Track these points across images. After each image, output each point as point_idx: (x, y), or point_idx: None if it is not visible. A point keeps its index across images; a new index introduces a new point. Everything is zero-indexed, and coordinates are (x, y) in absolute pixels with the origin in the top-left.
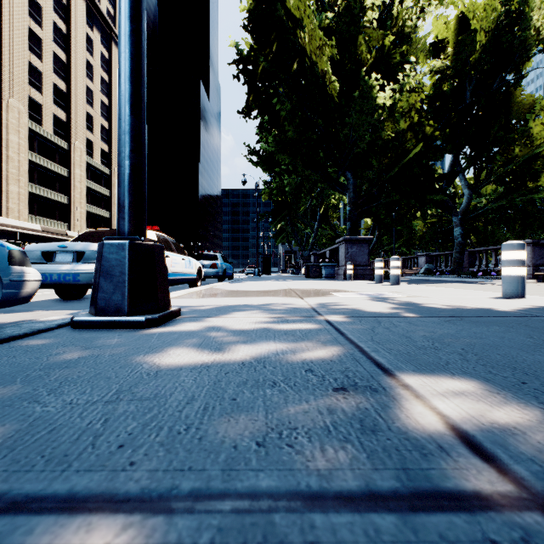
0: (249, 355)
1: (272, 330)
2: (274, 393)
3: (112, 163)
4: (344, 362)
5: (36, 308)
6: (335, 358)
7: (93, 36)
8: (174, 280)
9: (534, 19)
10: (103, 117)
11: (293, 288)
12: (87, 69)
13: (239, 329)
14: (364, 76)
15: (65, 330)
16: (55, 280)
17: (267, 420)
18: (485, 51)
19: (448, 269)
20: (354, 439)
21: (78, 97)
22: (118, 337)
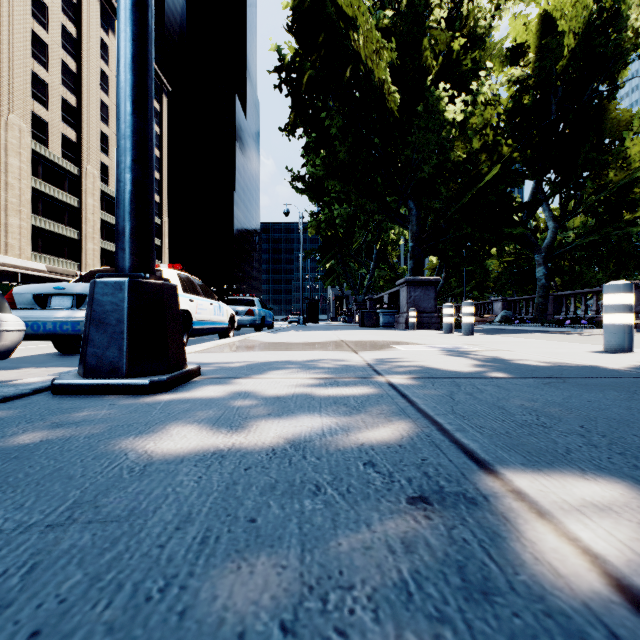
0: (283, 437)
1: (317, 397)
2: (316, 508)
3: None
4: (419, 449)
5: (26, 365)
6: (405, 441)
7: (109, 41)
8: (200, 330)
9: (632, 19)
10: None
11: (345, 340)
12: (101, 80)
13: (273, 395)
14: (429, 86)
15: (42, 397)
16: (50, 329)
17: (302, 566)
18: (574, 57)
19: (529, 317)
20: (454, 613)
21: (91, 113)
22: (109, 407)
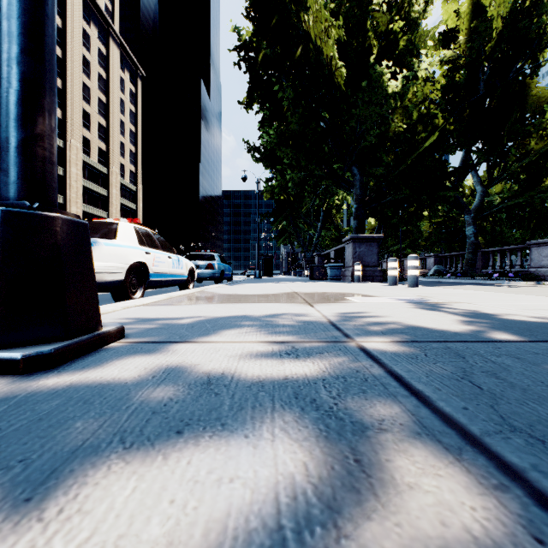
0: (177, 547)
1: (268, 380)
2: None
3: (110, 162)
4: None
5: None
6: None
7: (90, 31)
8: (158, 282)
9: None
10: (100, 115)
11: (298, 291)
12: (83, 65)
13: (203, 377)
14: (372, 63)
15: None
16: None
17: None
18: (500, 39)
19: (459, 271)
20: None
21: (74, 93)
22: None
